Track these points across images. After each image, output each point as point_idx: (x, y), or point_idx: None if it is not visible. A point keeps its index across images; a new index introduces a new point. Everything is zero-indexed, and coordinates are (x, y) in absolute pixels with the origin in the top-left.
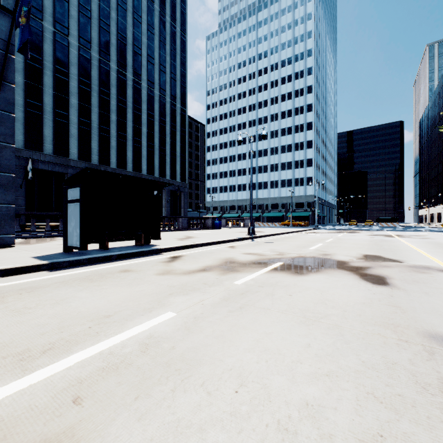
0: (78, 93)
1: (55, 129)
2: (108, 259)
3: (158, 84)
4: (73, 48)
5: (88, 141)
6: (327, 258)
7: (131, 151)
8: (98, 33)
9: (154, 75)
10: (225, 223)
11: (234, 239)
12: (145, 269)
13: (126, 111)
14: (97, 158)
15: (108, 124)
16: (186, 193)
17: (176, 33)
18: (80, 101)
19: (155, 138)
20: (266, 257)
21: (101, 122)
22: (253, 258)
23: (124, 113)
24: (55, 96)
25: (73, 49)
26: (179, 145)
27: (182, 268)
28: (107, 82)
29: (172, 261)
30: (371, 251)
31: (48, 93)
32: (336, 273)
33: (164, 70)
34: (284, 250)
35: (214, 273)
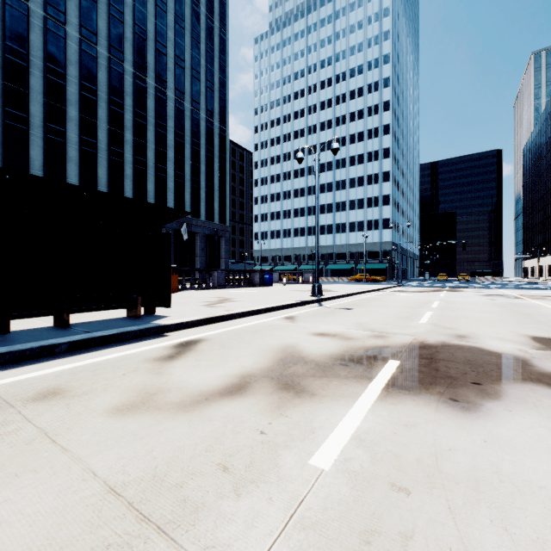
0: (79, 102)
1: (47, 149)
2: (46, 354)
3: (190, 95)
4: (72, 40)
5: (93, 167)
6: (473, 347)
7: (152, 183)
8: (107, 23)
9: (183, 83)
10: (278, 278)
11: (293, 304)
12: (98, 387)
13: (146, 129)
14: (105, 190)
15: (121, 145)
16: (227, 239)
17: (214, 29)
18: (82, 113)
19: (185, 166)
20: (357, 345)
21: (111, 142)
22: (334, 347)
23: (144, 131)
24: (46, 105)
25: (71, 42)
26: (218, 176)
27: (186, 381)
28: (120, 88)
29: (174, 356)
30: (530, 328)
31: (37, 101)
32: (549, 401)
33: (197, 77)
34: (380, 325)
35: (255, 406)
